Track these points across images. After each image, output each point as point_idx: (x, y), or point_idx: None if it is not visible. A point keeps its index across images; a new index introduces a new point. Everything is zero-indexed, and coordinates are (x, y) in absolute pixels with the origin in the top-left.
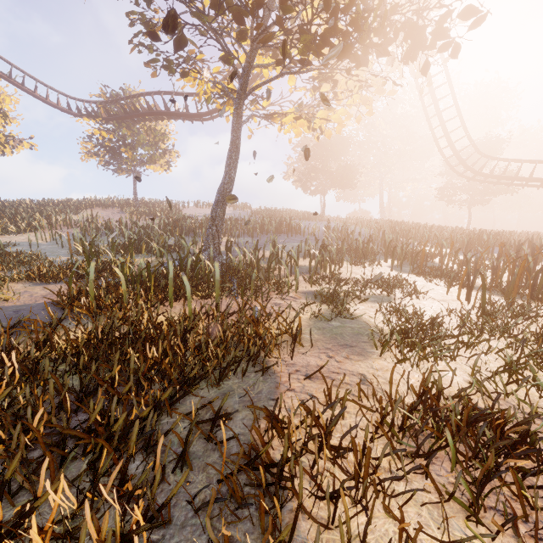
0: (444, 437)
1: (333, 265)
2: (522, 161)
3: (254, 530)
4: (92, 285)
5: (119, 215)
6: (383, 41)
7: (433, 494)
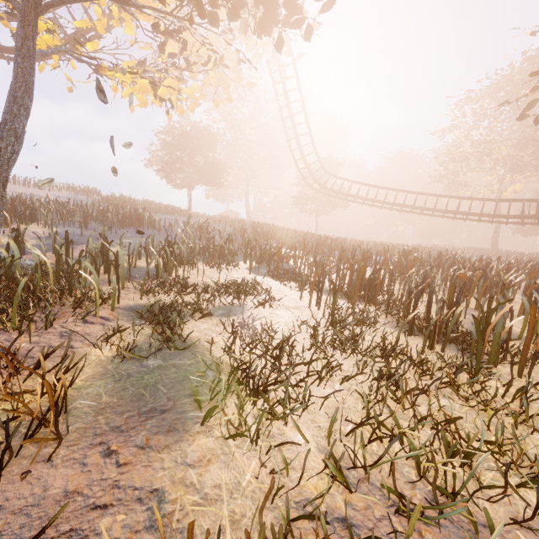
0: None
1: (185, 267)
2: (352, 181)
3: None
4: None
5: None
6: (234, 1)
7: None
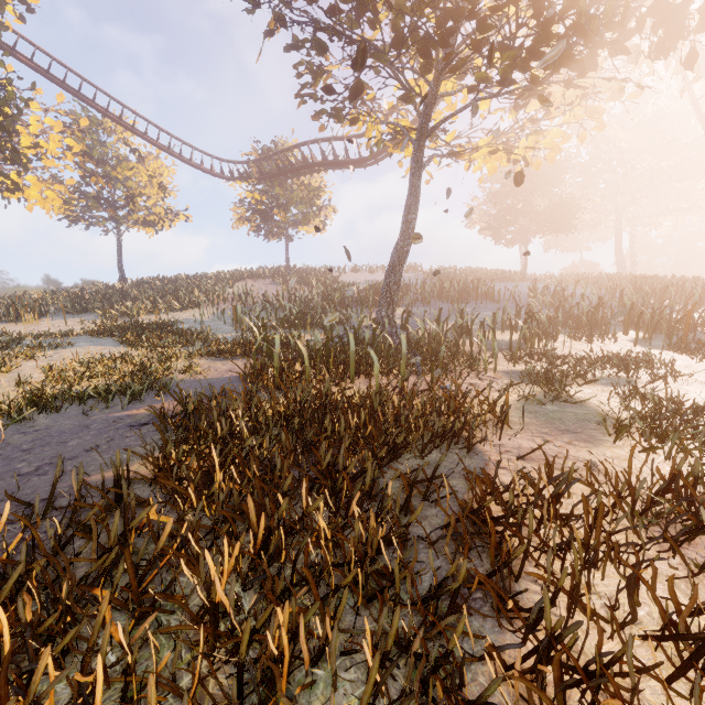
0: (698, 520)
1: (544, 340)
2: None
3: (483, 565)
4: (277, 359)
5: (271, 287)
6: (620, 34)
7: (681, 571)
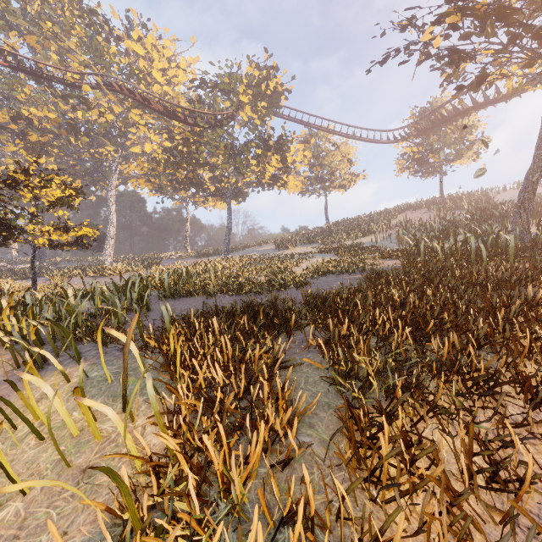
0: None
1: None
2: None
3: None
4: (422, 254)
5: (426, 215)
6: None
7: None
